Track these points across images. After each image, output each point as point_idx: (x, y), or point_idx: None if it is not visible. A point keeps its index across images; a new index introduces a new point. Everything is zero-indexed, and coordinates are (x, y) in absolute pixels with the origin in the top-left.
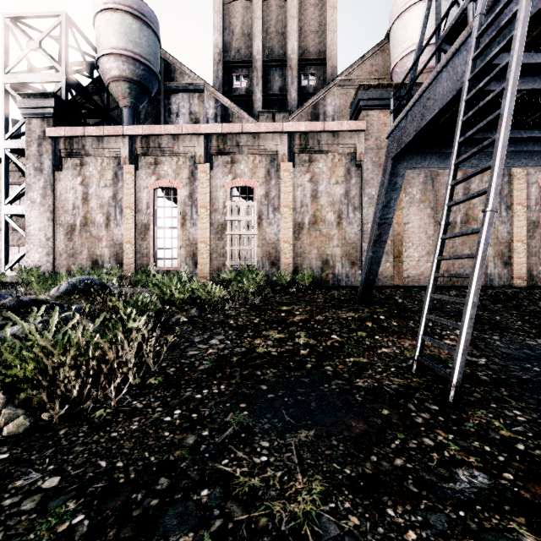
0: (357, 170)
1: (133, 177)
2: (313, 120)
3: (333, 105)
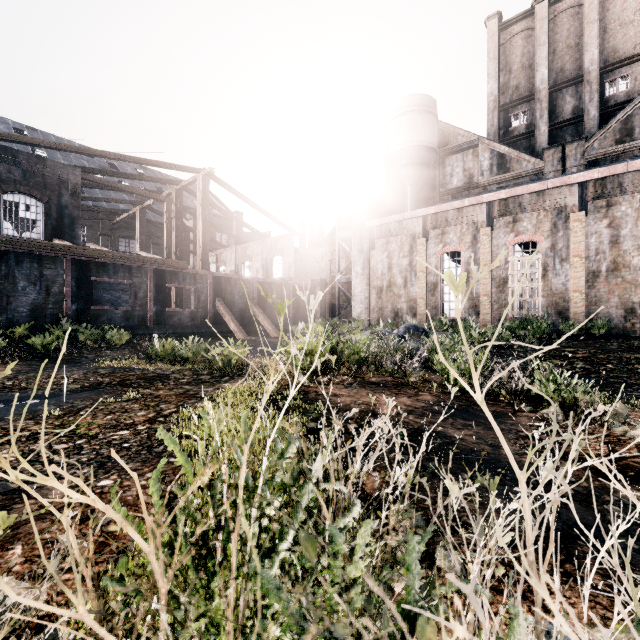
0: None
1: (425, 248)
2: (622, 138)
3: None
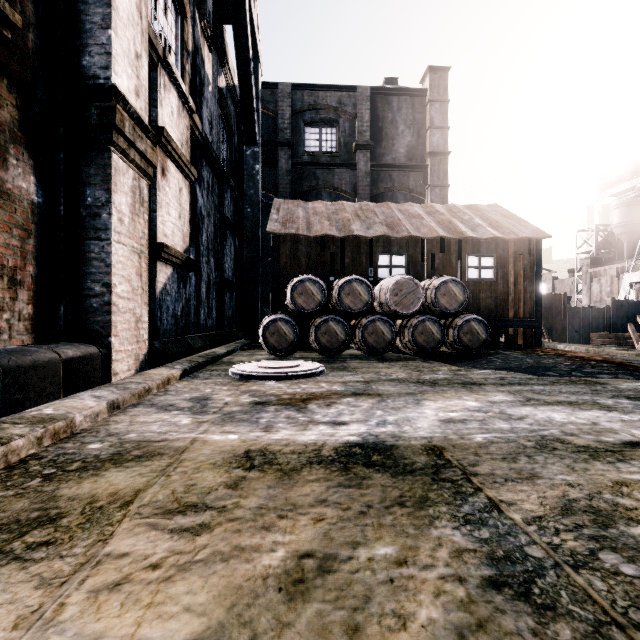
0: None
1: (617, 283)
2: None
3: None
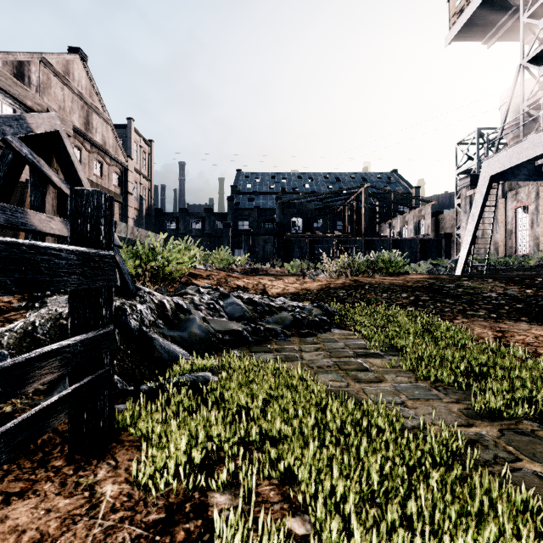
0: None
1: (503, 205)
2: None
3: None
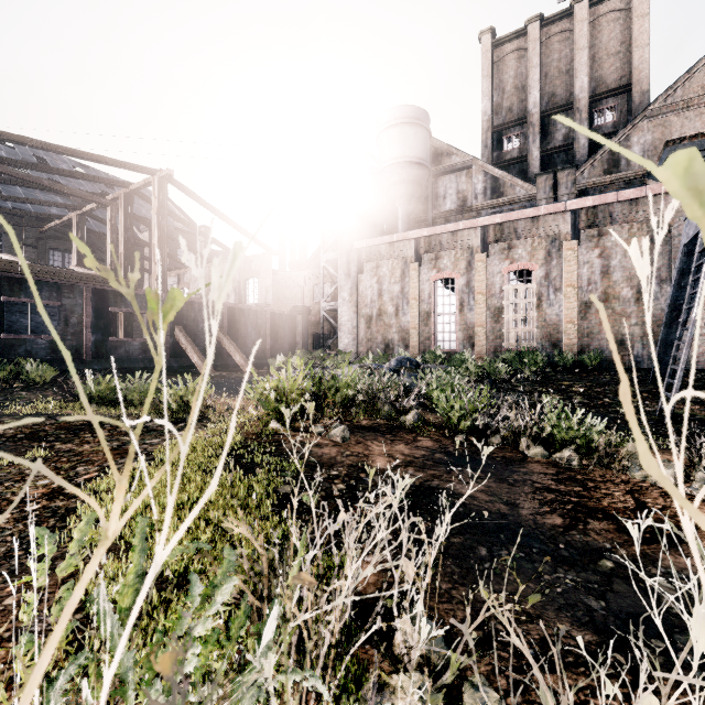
0: (664, 237)
1: (418, 273)
2: (610, 168)
3: (641, 143)
